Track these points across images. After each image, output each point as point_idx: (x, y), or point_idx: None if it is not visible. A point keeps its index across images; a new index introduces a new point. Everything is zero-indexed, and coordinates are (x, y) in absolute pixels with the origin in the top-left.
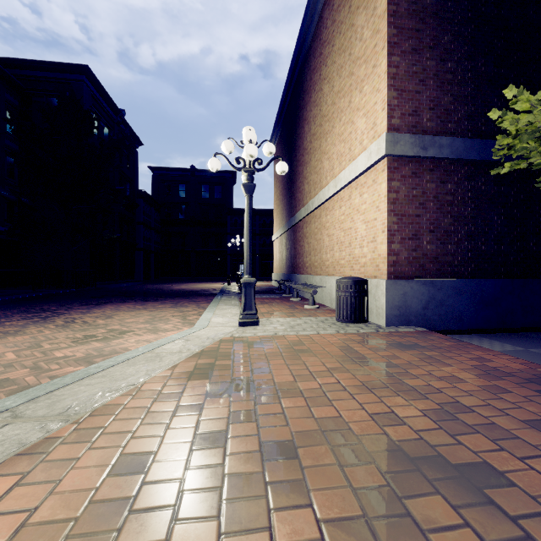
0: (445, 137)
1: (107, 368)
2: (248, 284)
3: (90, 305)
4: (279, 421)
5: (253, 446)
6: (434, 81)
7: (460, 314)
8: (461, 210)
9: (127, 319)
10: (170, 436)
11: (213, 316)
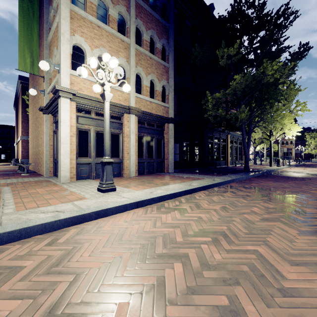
0: None
1: None
2: None
3: None
4: None
5: None
6: None
7: None
8: None
9: None
10: None
11: None
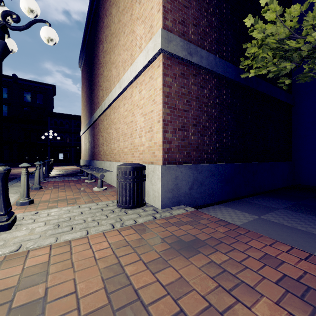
0: (204, 50)
1: None
2: None
3: None
4: None
5: None
6: (196, 4)
7: (213, 190)
8: (212, 111)
9: None
10: None
11: None
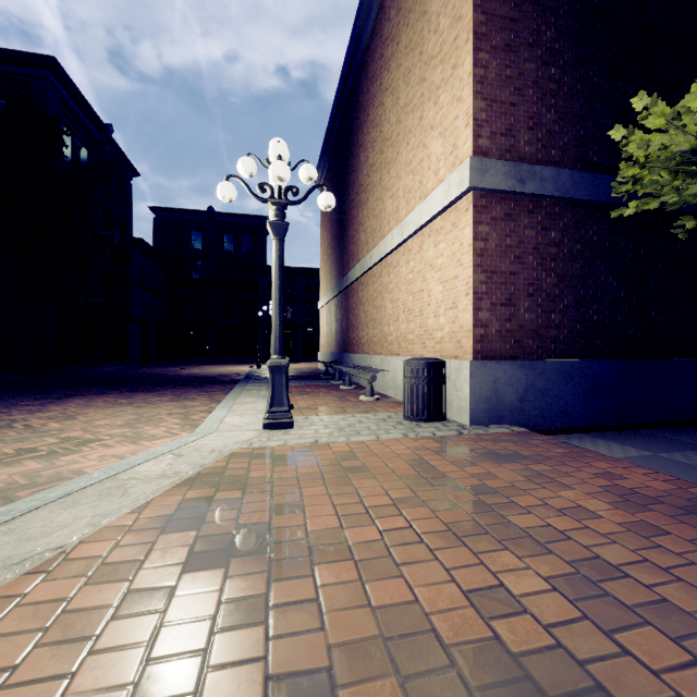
0: (548, 167)
1: (23, 513)
2: (276, 368)
3: (48, 399)
4: (309, 616)
5: (252, 688)
6: (534, 91)
7: (567, 406)
8: (567, 268)
9: (97, 420)
10: (90, 673)
11: (228, 414)
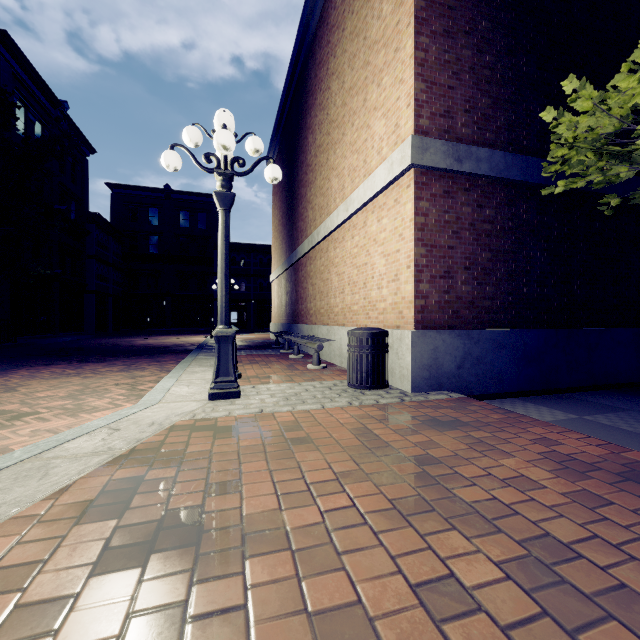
0: (483, 148)
1: None
2: (222, 338)
3: None
4: (234, 629)
5: None
6: (470, 76)
7: (500, 373)
8: (500, 243)
9: (39, 391)
10: None
11: (175, 384)
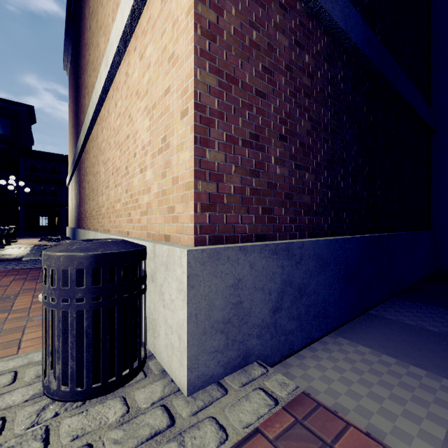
0: None
1: None
2: None
3: None
4: None
5: None
6: None
7: (324, 304)
8: (320, 112)
9: None
10: None
11: None
